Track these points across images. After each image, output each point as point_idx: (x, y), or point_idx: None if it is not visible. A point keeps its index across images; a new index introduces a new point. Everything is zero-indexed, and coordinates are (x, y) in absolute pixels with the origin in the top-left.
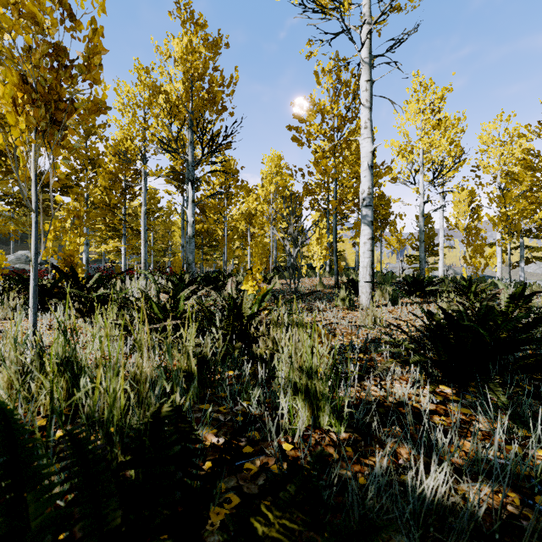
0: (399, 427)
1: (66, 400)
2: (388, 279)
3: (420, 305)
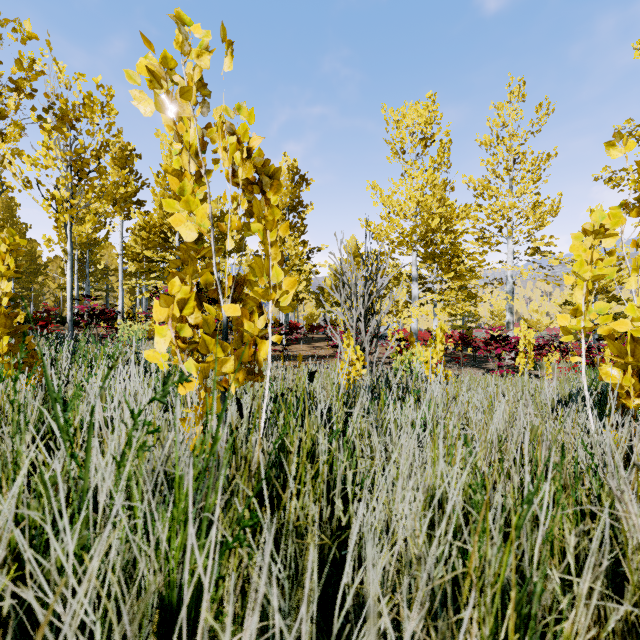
0: None
1: None
2: None
3: None
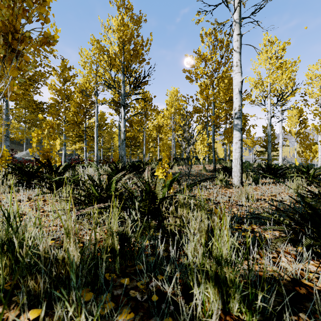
0: (305, 314)
1: (9, 274)
2: (247, 166)
3: (274, 184)
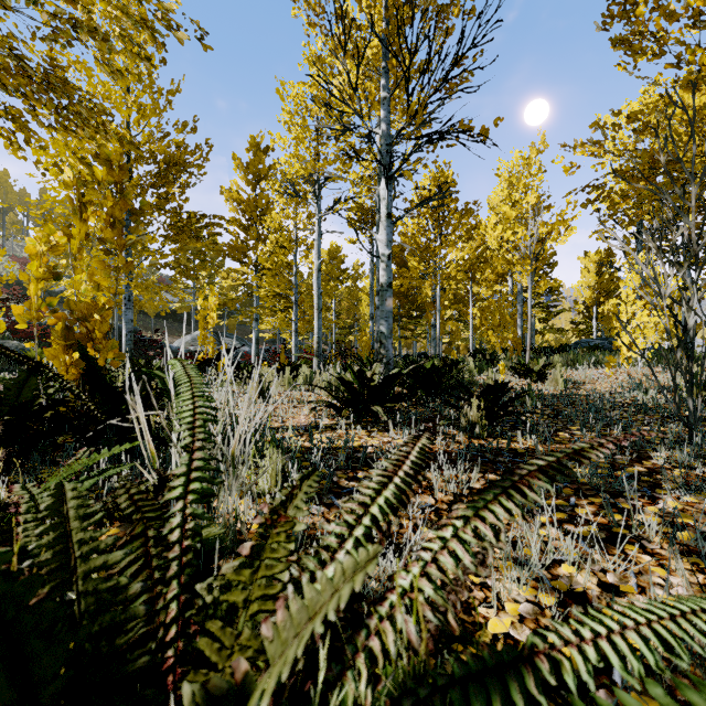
0: None
1: None
2: None
3: None
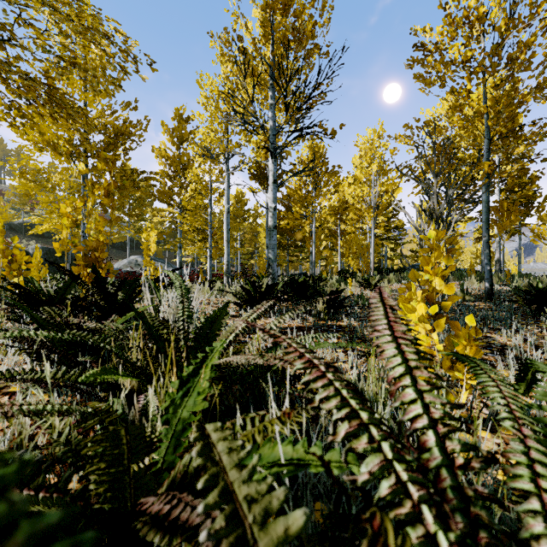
0: None
1: None
2: None
3: None
